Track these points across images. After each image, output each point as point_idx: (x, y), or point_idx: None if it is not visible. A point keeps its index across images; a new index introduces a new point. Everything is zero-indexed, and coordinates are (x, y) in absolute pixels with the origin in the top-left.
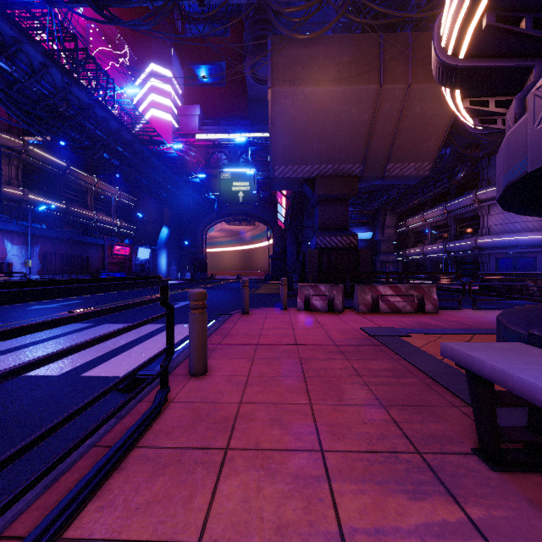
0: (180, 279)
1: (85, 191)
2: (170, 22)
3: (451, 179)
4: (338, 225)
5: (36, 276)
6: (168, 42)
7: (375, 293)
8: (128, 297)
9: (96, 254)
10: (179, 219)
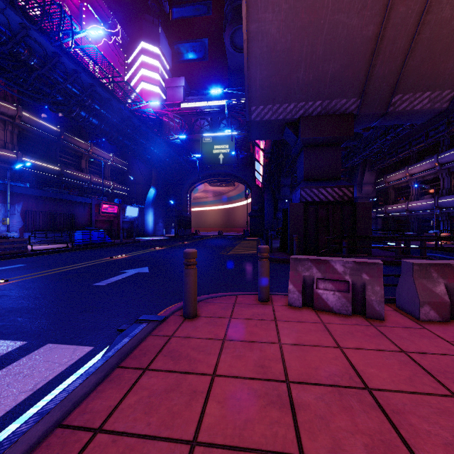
0: (165, 235)
1: (80, 156)
2: (158, 4)
3: (450, 126)
4: (327, 175)
5: (15, 234)
6: (156, 22)
7: (453, 280)
8: (84, 259)
9: (83, 212)
10: (165, 181)
